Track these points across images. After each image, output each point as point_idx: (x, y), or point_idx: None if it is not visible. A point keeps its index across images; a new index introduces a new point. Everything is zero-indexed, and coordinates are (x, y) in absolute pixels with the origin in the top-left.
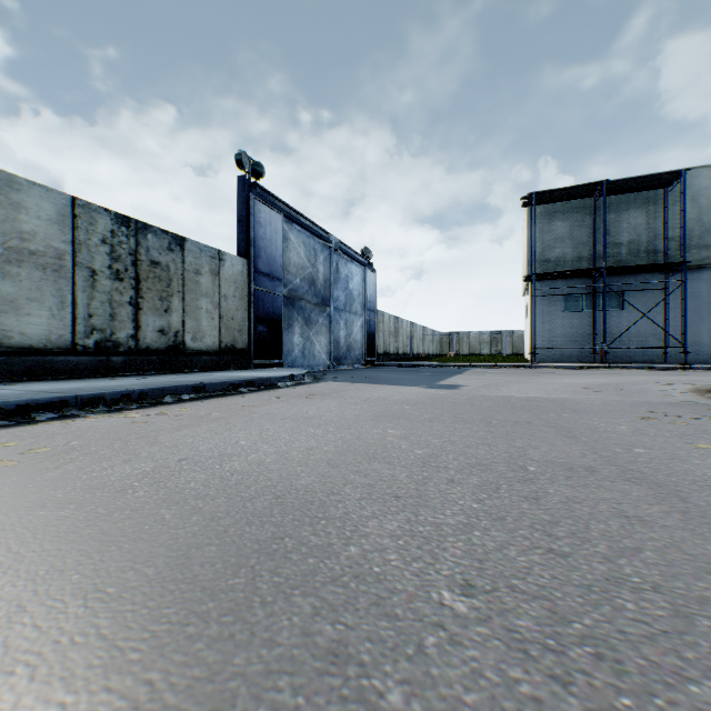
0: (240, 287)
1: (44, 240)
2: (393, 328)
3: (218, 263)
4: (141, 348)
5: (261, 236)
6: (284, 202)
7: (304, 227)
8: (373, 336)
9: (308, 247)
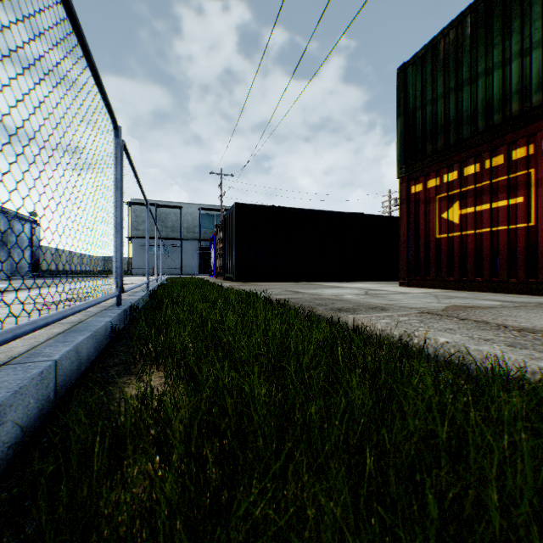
0: None
1: None
2: (56, 255)
3: None
4: None
5: None
6: None
7: None
8: (39, 260)
9: None
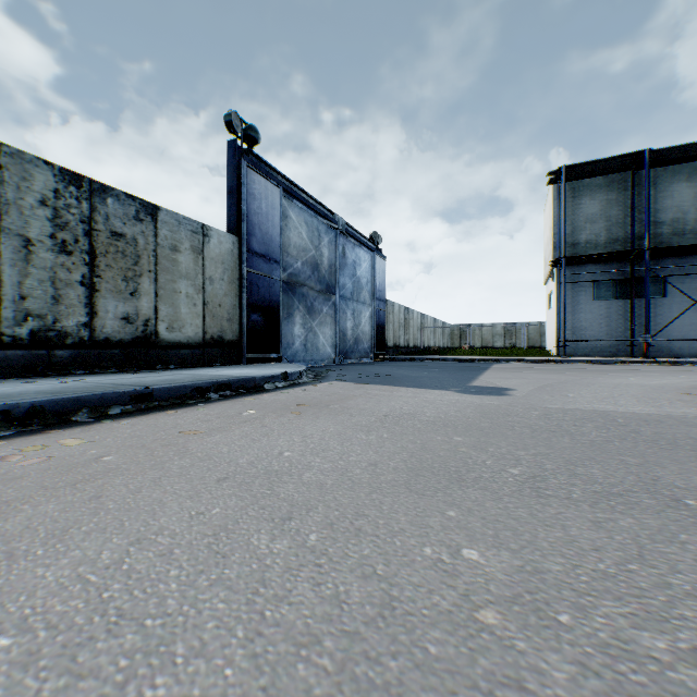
0: (229, 268)
1: None
2: (404, 319)
3: (201, 240)
4: (98, 339)
5: (255, 210)
6: (284, 175)
7: (307, 204)
8: (383, 327)
9: (310, 227)
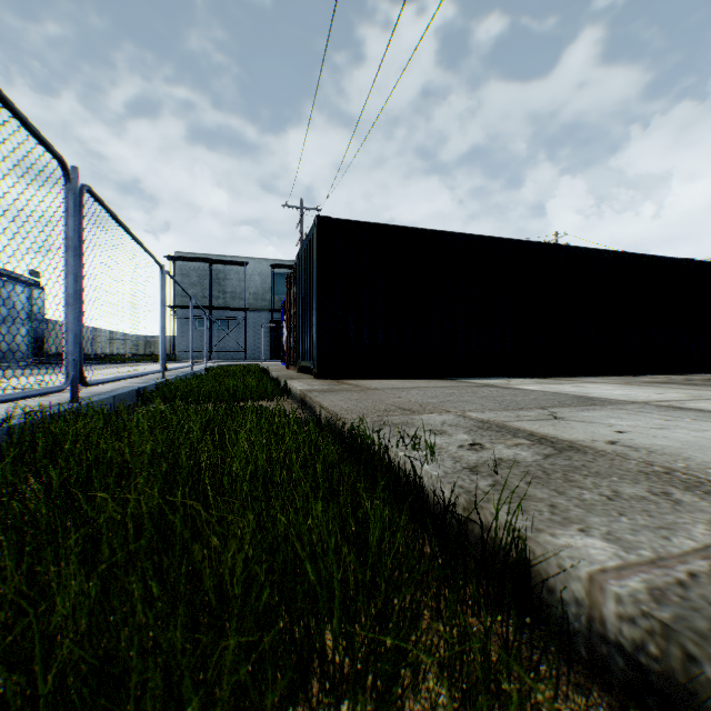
0: None
1: None
2: None
3: None
4: None
5: None
6: None
7: None
8: (43, 340)
9: None
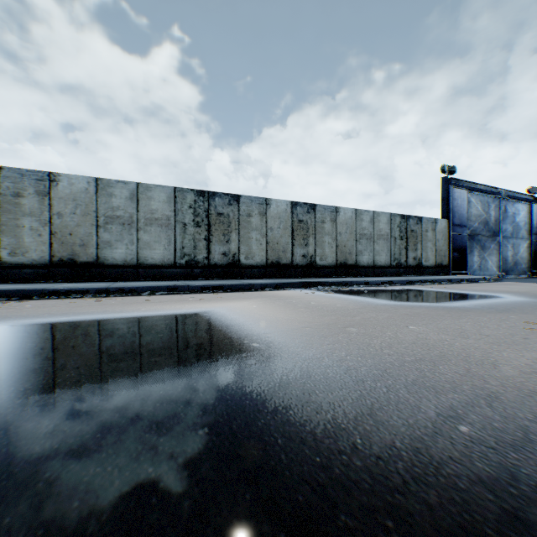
0: (444, 234)
1: (384, 230)
2: None
3: (434, 225)
4: (407, 265)
5: (454, 205)
6: (467, 181)
7: (480, 191)
8: None
9: (482, 202)
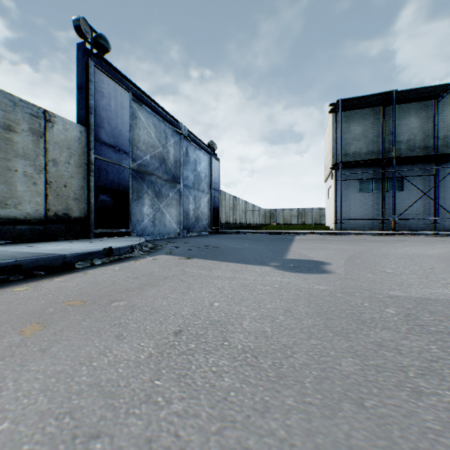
0: (77, 154)
1: None
2: (232, 204)
3: (44, 124)
4: None
5: (104, 106)
6: (134, 84)
7: (154, 110)
8: (217, 209)
9: (158, 129)
